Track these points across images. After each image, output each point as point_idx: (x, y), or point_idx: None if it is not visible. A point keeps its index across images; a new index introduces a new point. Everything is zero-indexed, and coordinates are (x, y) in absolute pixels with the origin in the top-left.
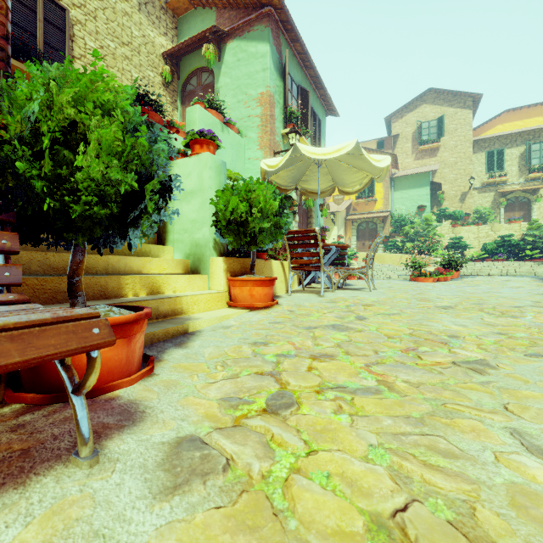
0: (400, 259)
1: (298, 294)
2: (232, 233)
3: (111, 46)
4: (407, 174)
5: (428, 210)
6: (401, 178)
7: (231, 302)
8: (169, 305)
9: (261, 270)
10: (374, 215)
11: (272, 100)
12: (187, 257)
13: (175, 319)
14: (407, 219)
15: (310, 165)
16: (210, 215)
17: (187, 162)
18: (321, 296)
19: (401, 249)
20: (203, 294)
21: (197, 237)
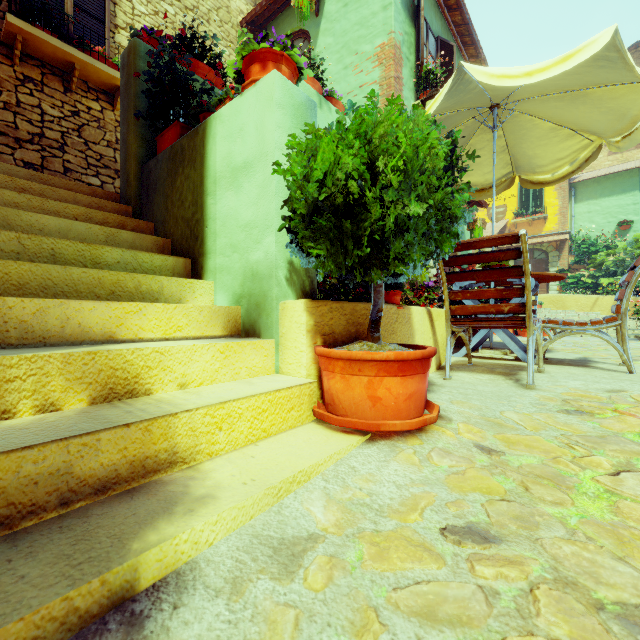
0: (594, 302)
1: (464, 376)
2: (322, 238)
3: (169, 11)
4: (599, 175)
5: (637, 228)
6: (588, 182)
7: (321, 411)
8: (120, 447)
9: (391, 327)
10: (544, 240)
11: (398, 54)
12: (236, 301)
13: (130, 499)
14: (599, 242)
15: (471, 136)
16: (280, 210)
17: (236, 106)
18: (530, 387)
19: (591, 288)
20: (245, 398)
21: (254, 260)
